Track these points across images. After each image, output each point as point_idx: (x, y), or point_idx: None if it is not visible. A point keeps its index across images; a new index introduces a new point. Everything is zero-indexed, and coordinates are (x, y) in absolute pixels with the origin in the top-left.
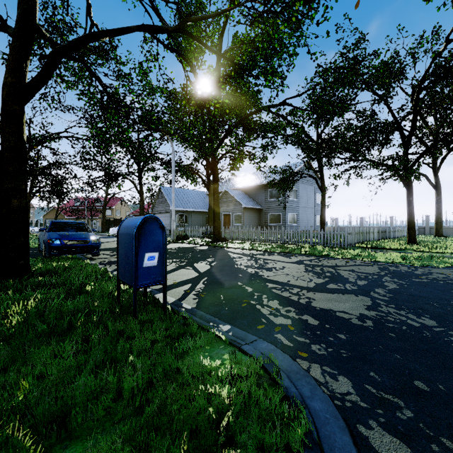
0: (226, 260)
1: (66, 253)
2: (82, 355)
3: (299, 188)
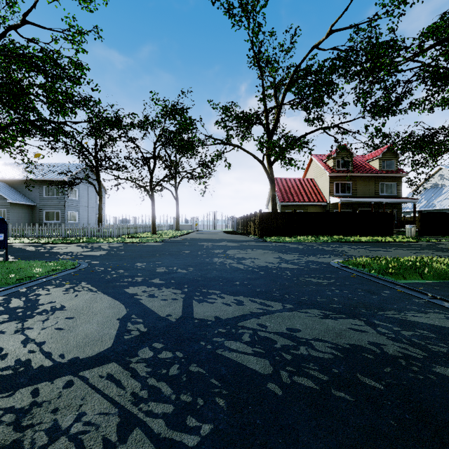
0: (14, 249)
1: None
2: None
3: (79, 188)
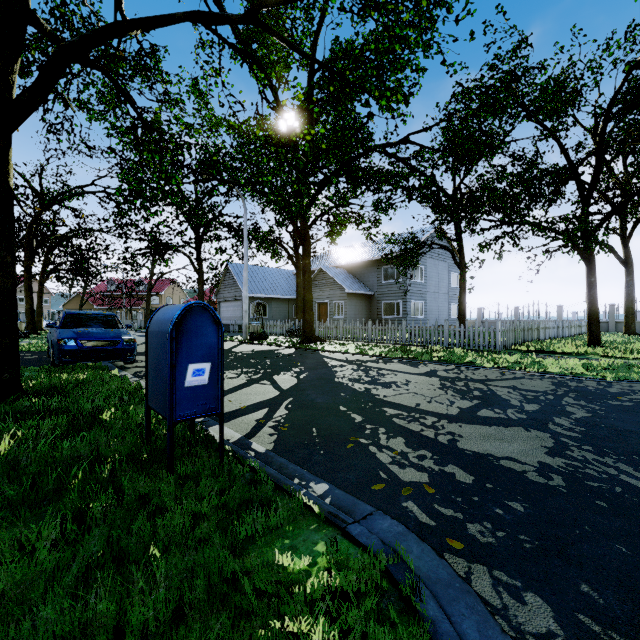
0: (321, 371)
1: (84, 359)
2: (61, 553)
3: (426, 265)
